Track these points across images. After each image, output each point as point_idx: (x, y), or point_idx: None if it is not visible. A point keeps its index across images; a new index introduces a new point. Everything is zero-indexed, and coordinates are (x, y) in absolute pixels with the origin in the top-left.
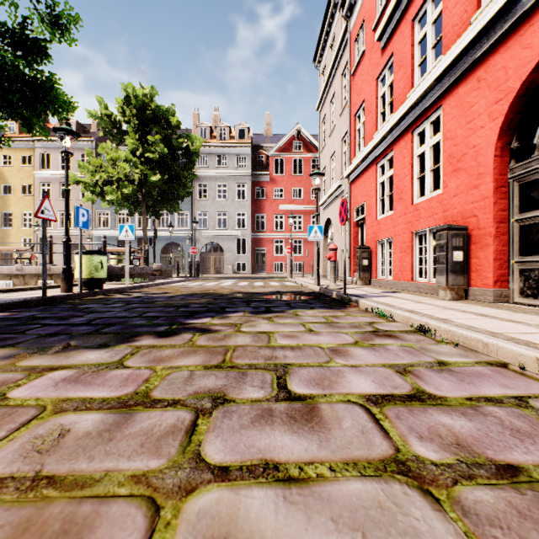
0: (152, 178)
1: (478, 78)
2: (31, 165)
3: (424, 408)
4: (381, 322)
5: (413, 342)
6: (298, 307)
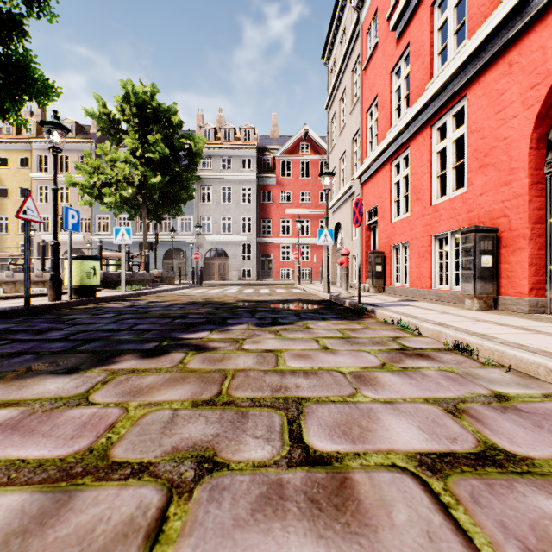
0: (153, 180)
1: (510, 62)
2: (28, 167)
3: (508, 480)
4: (406, 336)
5: (453, 364)
6: (308, 318)
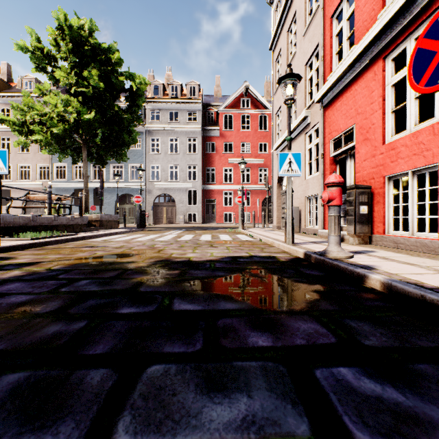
0: (86, 116)
1: None
2: None
3: None
4: None
5: None
6: None
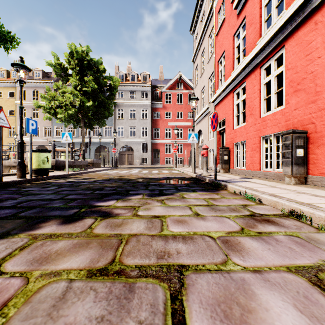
0: (87, 104)
1: (316, 22)
2: (14, 97)
3: None
4: (251, 204)
5: (295, 229)
6: (183, 190)
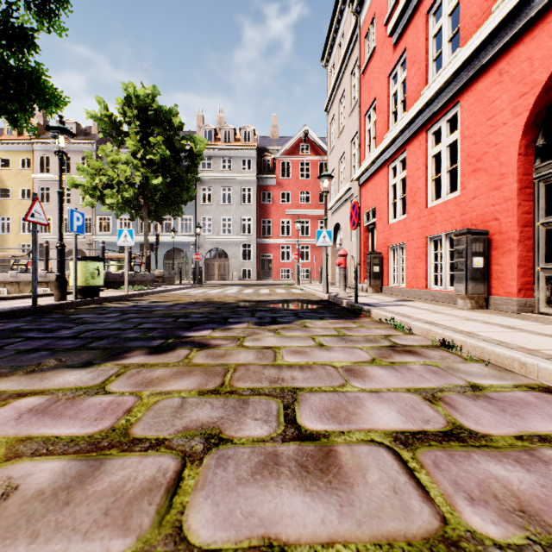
0: (154, 182)
1: (500, 71)
2: (30, 168)
3: (467, 451)
4: (397, 334)
5: (438, 359)
6: (306, 318)
